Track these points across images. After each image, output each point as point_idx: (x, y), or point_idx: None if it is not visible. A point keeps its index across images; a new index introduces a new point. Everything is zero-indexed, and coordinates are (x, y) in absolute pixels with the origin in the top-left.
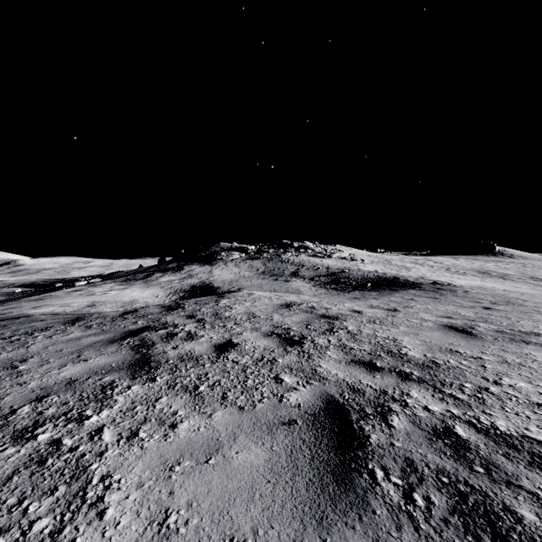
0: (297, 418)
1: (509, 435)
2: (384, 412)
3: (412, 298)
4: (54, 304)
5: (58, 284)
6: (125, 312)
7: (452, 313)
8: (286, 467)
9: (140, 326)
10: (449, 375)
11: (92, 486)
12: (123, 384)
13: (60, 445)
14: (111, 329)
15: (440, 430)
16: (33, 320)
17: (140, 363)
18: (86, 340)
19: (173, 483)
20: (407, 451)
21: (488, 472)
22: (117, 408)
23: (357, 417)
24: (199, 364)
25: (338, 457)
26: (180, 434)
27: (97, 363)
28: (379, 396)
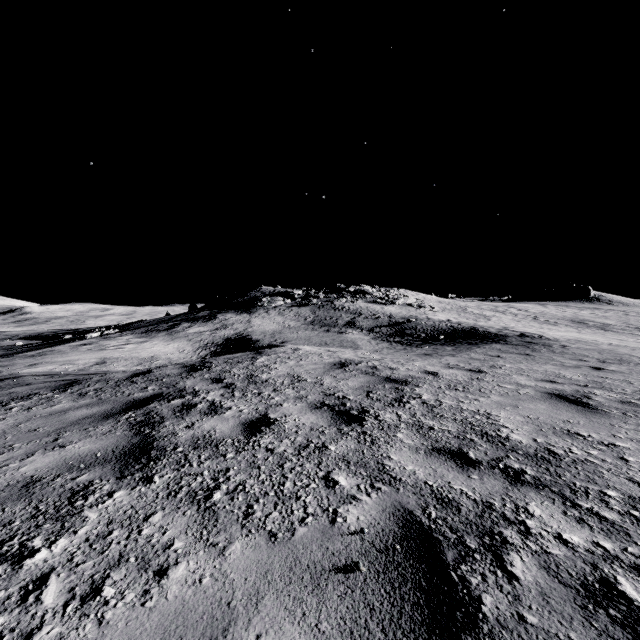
0: (359, 558)
1: None
2: (496, 545)
3: (497, 355)
4: (55, 361)
5: (66, 336)
6: (135, 373)
7: (554, 376)
8: None
9: (149, 393)
10: (578, 475)
11: None
12: (103, 489)
13: None
14: (110, 398)
15: (595, 586)
16: (17, 384)
17: (136, 451)
18: (74, 413)
19: None
20: (551, 637)
21: None
22: (82, 534)
23: (455, 555)
24: (218, 453)
25: None
26: (170, 590)
27: (77, 451)
28: (483, 514)
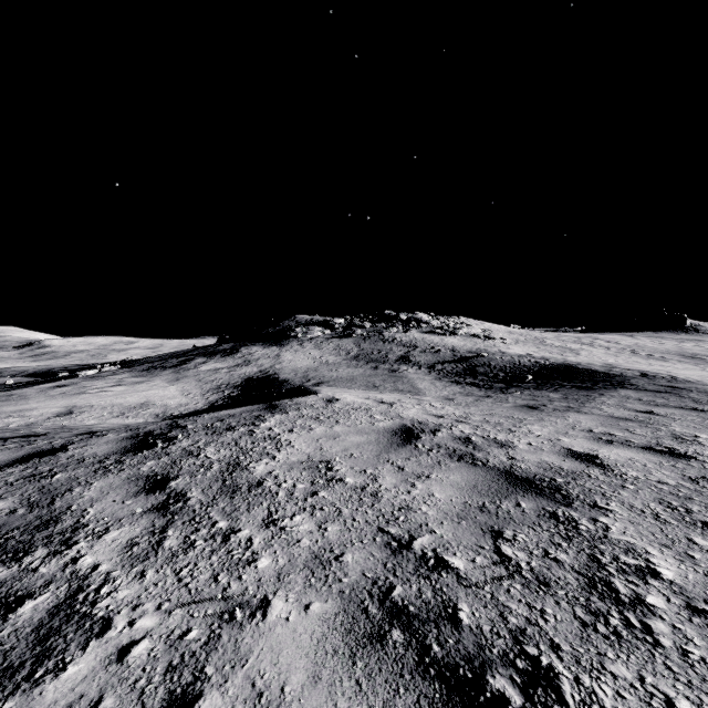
0: None
1: None
2: None
3: (646, 409)
4: None
5: (61, 374)
6: (33, 452)
7: None
8: None
9: None
10: None
11: None
12: None
13: None
14: None
15: None
16: None
17: None
18: None
19: None
20: None
21: None
22: None
23: None
24: None
25: None
26: None
27: None
28: None
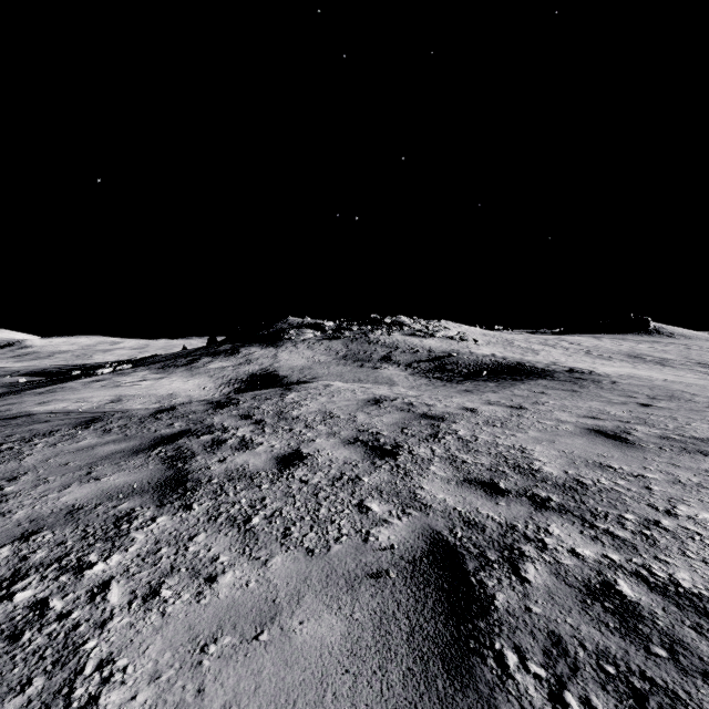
0: (389, 567)
1: (697, 595)
2: (514, 557)
3: (542, 391)
4: (67, 399)
5: (74, 373)
6: (159, 410)
7: (598, 412)
8: (373, 647)
9: (176, 430)
10: (601, 501)
11: (84, 678)
12: (145, 515)
13: (46, 608)
14: (137, 434)
15: (597, 587)
16: (35, 421)
17: (172, 483)
18: (102, 449)
19: (204, 672)
20: (551, 621)
21: (673, 655)
22: (133, 551)
23: (476, 565)
24: (253, 485)
25: (449, 631)
26: (221, 591)
27: (113, 483)
28: (506, 533)
